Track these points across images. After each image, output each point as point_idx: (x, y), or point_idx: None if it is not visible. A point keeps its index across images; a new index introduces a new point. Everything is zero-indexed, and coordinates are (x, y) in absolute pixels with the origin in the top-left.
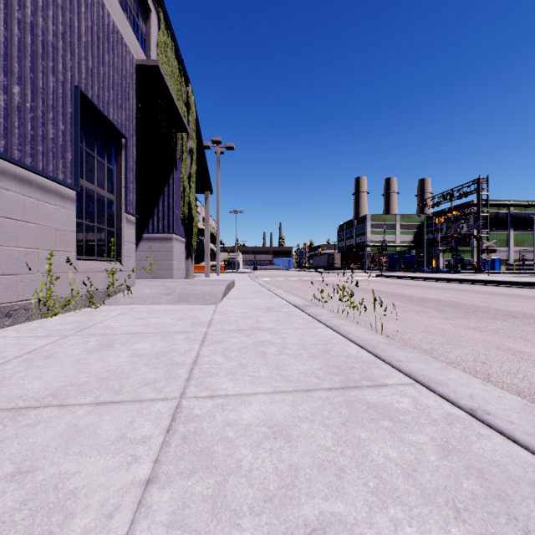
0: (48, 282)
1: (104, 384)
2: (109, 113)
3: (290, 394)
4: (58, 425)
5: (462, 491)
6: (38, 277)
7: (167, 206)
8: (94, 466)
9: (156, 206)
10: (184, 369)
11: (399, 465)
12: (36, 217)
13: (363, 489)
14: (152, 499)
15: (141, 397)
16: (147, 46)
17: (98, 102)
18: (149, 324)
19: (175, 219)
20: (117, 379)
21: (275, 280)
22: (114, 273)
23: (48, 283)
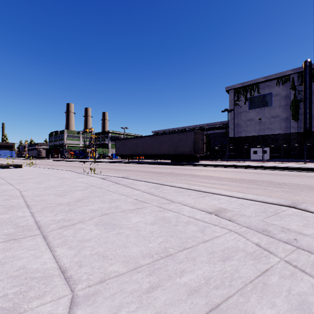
0: None
1: None
2: None
3: None
4: None
5: None
6: None
7: None
8: None
9: None
10: None
11: None
12: None
13: None
14: None
15: None
16: None
17: None
18: None
19: None
20: None
21: None
22: None
23: None
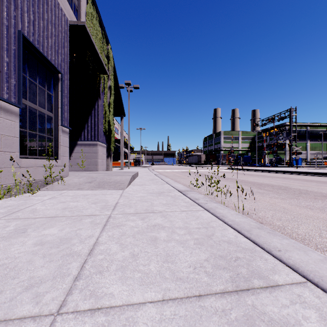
0: None
1: None
2: (47, 54)
3: (181, 305)
4: None
5: None
6: None
7: (94, 123)
8: None
9: (86, 123)
10: (77, 261)
11: None
12: None
13: None
14: None
15: (12, 313)
16: (78, 14)
17: (38, 45)
18: (67, 208)
19: (99, 131)
20: (3, 278)
21: (165, 171)
22: (51, 168)
23: None
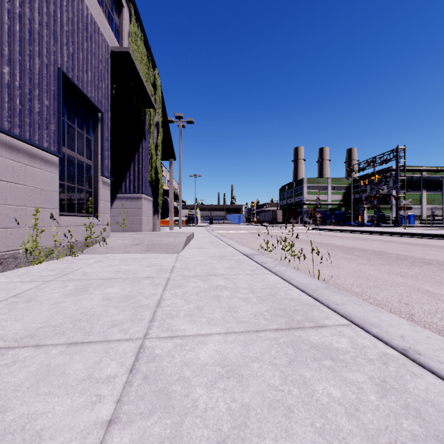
0: (34, 234)
1: (77, 326)
2: (87, 91)
3: (241, 335)
4: (32, 364)
5: (403, 432)
6: (25, 230)
7: (137, 170)
8: (60, 406)
9: (128, 170)
10: (148, 311)
11: (342, 404)
12: (23, 179)
13: (310, 430)
14: (112, 441)
15: (109, 338)
16: (120, 36)
17: (78, 82)
18: (120, 271)
19: (144, 181)
20: (89, 320)
21: (228, 232)
22: (91, 227)
23: (34, 236)
